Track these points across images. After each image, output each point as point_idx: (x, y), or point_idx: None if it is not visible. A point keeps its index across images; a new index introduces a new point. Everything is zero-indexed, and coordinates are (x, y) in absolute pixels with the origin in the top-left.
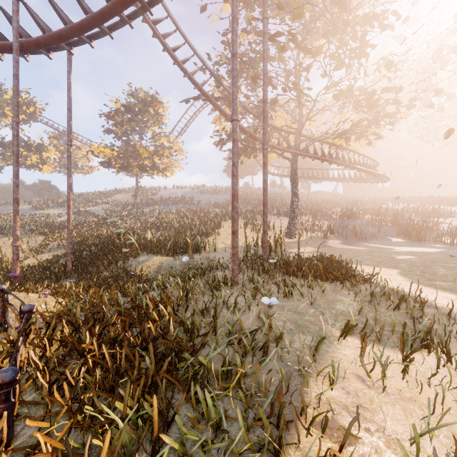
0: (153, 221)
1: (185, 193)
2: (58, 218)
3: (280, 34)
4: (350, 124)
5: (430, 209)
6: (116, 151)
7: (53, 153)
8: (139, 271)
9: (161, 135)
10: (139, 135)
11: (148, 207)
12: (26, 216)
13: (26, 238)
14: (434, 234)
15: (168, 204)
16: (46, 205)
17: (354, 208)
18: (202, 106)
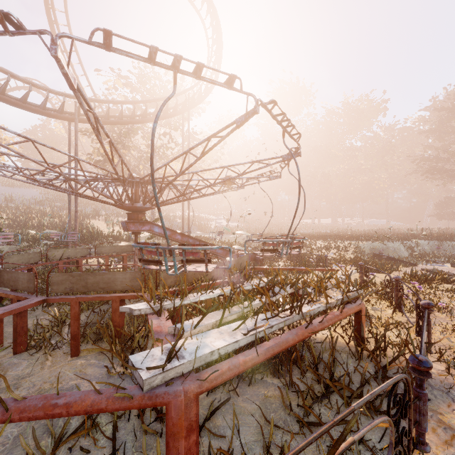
0: None
1: None
2: None
3: (167, 134)
4: (175, 167)
5: (205, 217)
6: None
7: None
8: None
9: None
10: None
11: None
12: None
13: None
14: (211, 230)
15: None
16: None
17: (164, 213)
18: (13, 89)
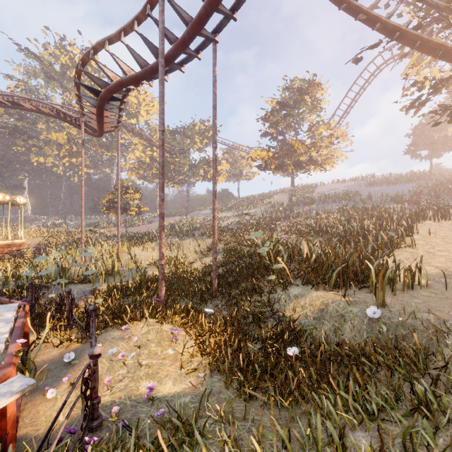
0: (310, 223)
1: (347, 188)
2: (227, 220)
3: None
4: None
5: None
6: (271, 152)
7: (225, 166)
8: (289, 315)
9: (319, 123)
10: (294, 130)
11: (304, 206)
12: (207, 219)
13: (200, 240)
14: None
15: (327, 202)
16: (220, 209)
17: None
18: (373, 74)
